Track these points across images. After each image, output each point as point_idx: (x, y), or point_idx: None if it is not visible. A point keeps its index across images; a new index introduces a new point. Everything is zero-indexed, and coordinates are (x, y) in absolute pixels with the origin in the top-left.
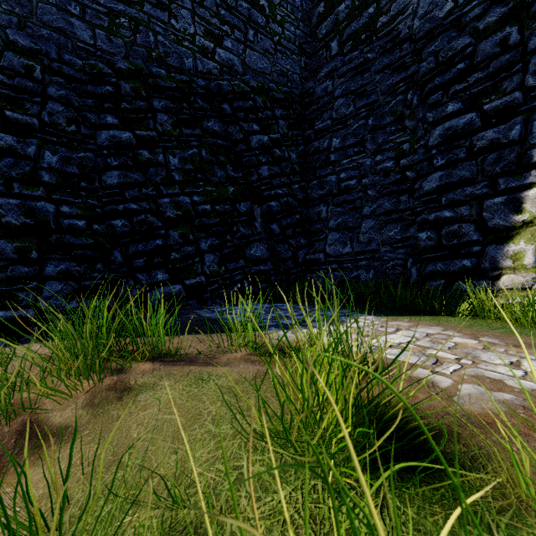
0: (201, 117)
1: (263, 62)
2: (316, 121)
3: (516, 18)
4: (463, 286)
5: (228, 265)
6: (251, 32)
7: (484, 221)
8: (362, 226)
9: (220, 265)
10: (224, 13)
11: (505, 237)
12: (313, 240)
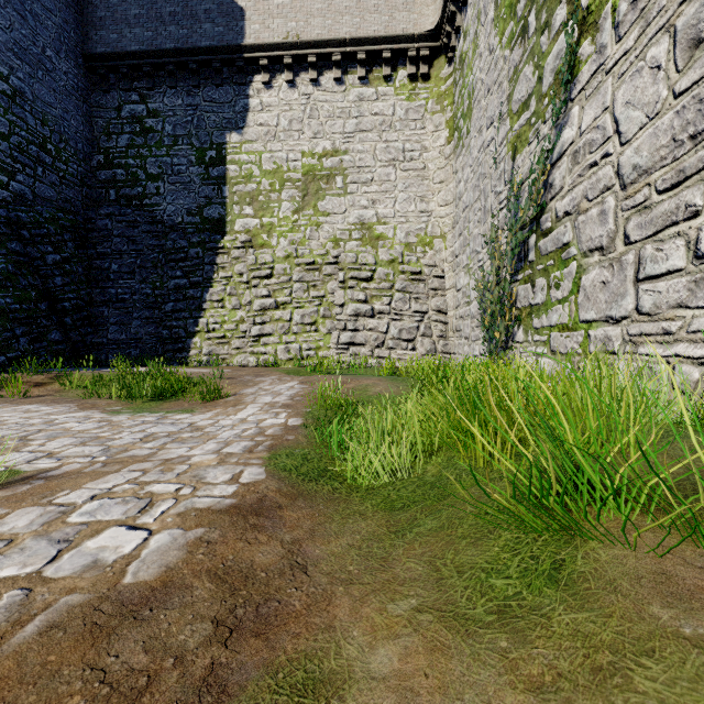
0: (5, 240)
1: (50, 192)
2: (98, 245)
3: (203, 246)
4: (179, 355)
5: (36, 345)
6: (40, 169)
7: (188, 329)
8: (133, 324)
9: (30, 345)
10: (18, 155)
11: (193, 336)
12: (98, 330)
